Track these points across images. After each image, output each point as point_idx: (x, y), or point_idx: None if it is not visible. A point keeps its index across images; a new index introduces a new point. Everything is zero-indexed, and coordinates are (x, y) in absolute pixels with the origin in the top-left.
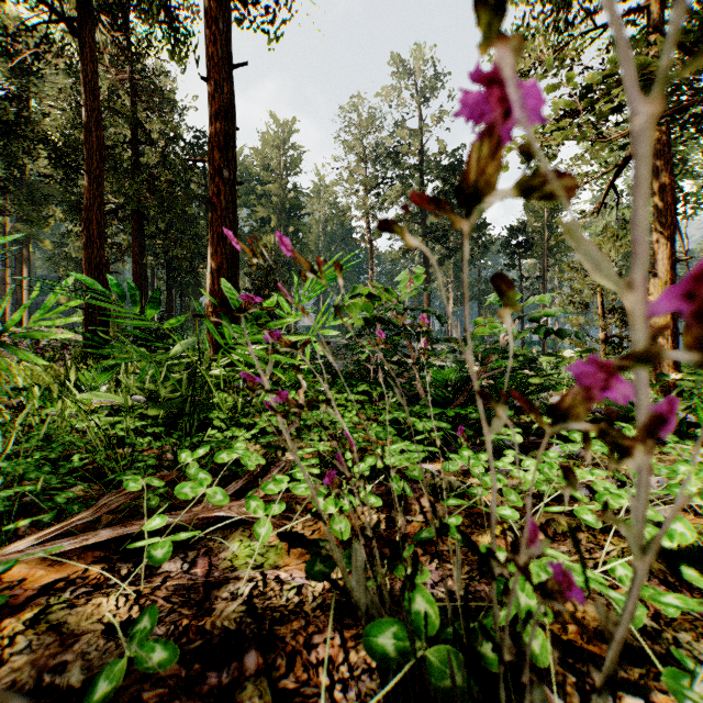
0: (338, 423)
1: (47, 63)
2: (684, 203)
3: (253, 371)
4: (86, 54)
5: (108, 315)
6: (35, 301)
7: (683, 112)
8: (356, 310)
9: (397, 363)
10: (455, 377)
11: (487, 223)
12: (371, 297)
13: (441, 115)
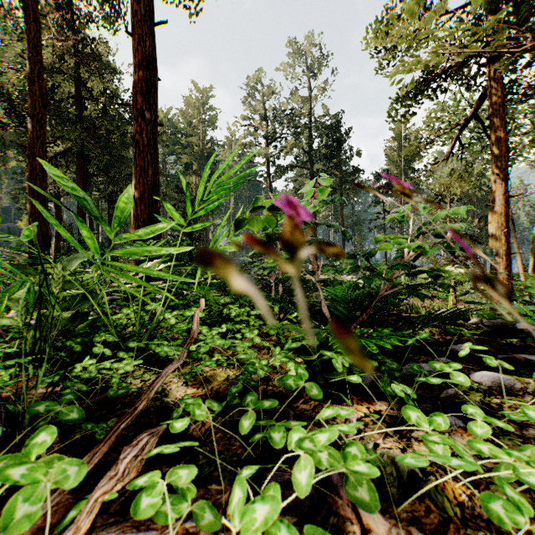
0: (238, 347)
1: (10, 34)
2: (513, 153)
3: (164, 286)
4: (30, 16)
5: (50, 237)
6: (1, 227)
7: (512, 82)
8: (258, 224)
9: (300, 279)
10: (356, 293)
11: (359, 169)
12: (274, 209)
13: (324, 86)
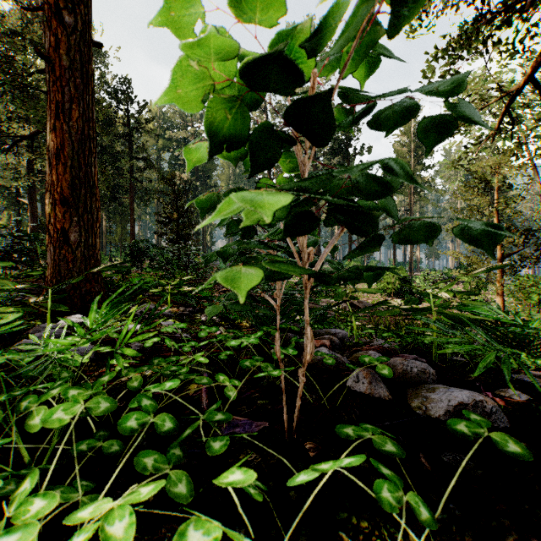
0: None
1: None
2: None
3: None
4: None
5: None
6: None
7: None
8: None
9: None
10: None
11: None
12: None
13: None
